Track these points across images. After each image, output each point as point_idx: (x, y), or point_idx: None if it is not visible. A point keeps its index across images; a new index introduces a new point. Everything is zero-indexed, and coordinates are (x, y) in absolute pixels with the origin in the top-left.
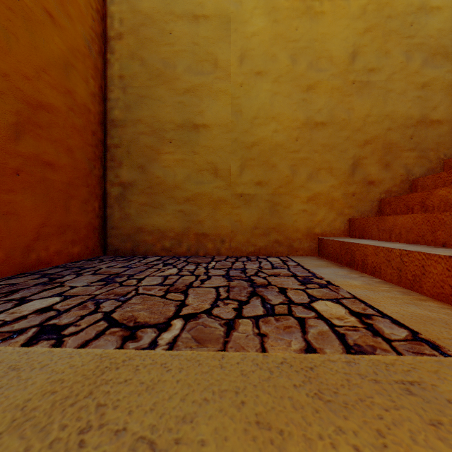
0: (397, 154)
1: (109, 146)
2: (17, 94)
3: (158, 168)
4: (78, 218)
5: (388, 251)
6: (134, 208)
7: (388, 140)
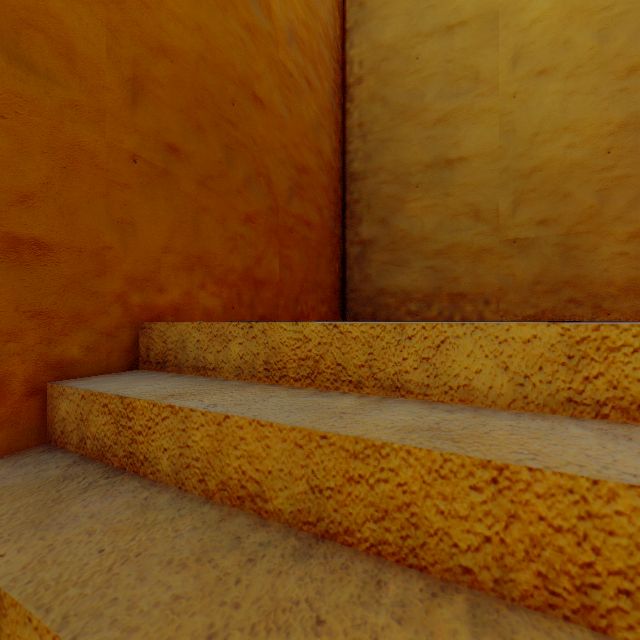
0: None
1: (348, 203)
2: (291, 162)
3: (402, 219)
4: (324, 278)
5: None
6: (375, 268)
7: None
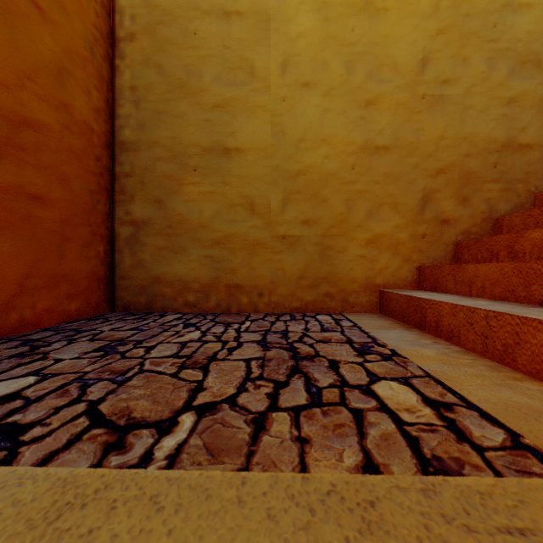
0: (477, 186)
1: (117, 175)
2: None
3: (180, 203)
4: (76, 266)
5: (469, 311)
6: (149, 253)
7: (466, 168)
